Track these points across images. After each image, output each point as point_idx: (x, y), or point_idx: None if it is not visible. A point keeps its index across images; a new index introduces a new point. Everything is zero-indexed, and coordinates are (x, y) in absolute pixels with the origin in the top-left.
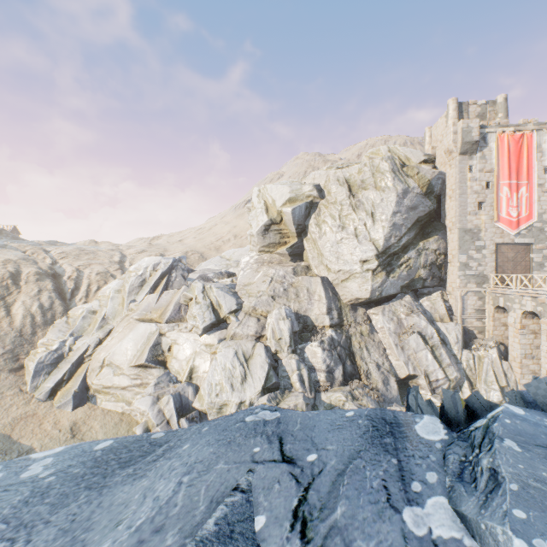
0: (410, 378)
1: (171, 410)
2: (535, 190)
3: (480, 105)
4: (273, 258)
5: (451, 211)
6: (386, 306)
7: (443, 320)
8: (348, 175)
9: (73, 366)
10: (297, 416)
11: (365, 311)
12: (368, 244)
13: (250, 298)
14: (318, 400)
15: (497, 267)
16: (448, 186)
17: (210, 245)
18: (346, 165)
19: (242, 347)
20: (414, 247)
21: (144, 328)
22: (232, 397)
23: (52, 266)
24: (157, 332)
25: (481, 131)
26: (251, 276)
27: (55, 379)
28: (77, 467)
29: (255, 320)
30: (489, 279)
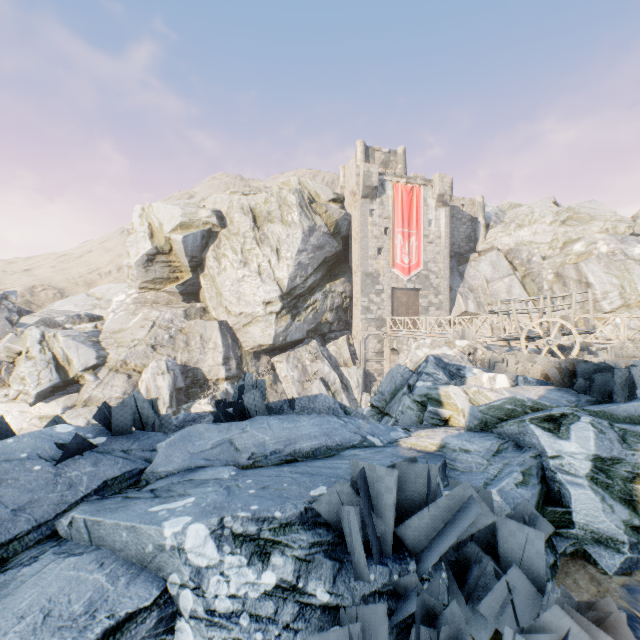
0: None
1: None
2: (422, 240)
3: (384, 153)
4: (159, 297)
5: (356, 254)
6: (292, 352)
7: (347, 365)
8: (254, 204)
9: None
10: None
11: (270, 359)
12: (272, 284)
13: (120, 349)
14: None
15: (394, 311)
16: (353, 229)
17: (78, 279)
18: (254, 192)
19: None
20: (322, 289)
21: None
22: None
23: None
24: None
25: (380, 177)
26: (125, 320)
27: None
28: None
29: (124, 377)
30: (387, 322)
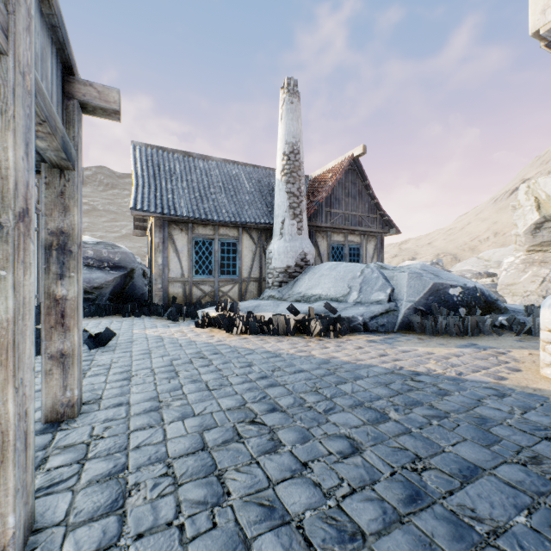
0: None
1: None
2: None
3: None
4: (546, 257)
5: None
6: None
7: None
8: None
9: None
10: None
11: None
12: None
13: (514, 297)
14: None
15: None
16: None
17: (463, 246)
18: None
19: None
20: None
21: None
22: None
23: None
24: None
25: None
26: (515, 276)
27: None
28: None
29: None
30: None
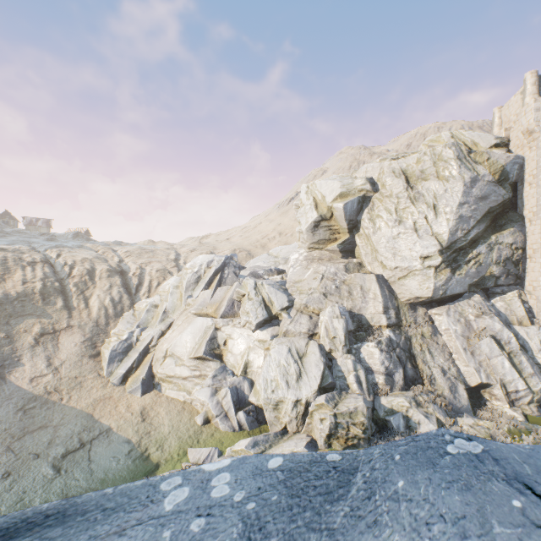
0: (482, 386)
1: (229, 403)
2: None
3: None
4: (322, 255)
5: (531, 199)
6: (451, 306)
7: (521, 324)
8: (404, 166)
9: (141, 355)
10: (506, 450)
11: (426, 311)
12: (430, 239)
13: (301, 295)
14: (377, 404)
15: None
16: (527, 171)
17: (256, 243)
18: (401, 155)
19: (295, 344)
20: (485, 241)
21: (201, 322)
22: (288, 395)
23: (119, 264)
24: (213, 326)
25: None
26: (301, 273)
27: (126, 366)
28: (270, 492)
29: (307, 317)
30: None
